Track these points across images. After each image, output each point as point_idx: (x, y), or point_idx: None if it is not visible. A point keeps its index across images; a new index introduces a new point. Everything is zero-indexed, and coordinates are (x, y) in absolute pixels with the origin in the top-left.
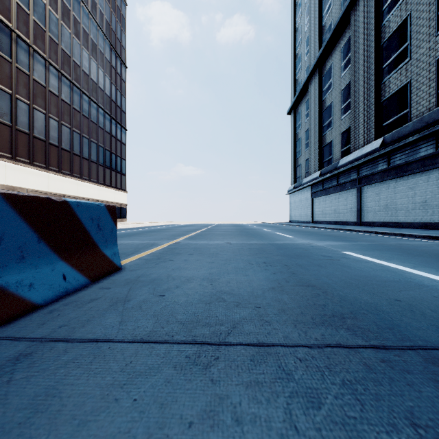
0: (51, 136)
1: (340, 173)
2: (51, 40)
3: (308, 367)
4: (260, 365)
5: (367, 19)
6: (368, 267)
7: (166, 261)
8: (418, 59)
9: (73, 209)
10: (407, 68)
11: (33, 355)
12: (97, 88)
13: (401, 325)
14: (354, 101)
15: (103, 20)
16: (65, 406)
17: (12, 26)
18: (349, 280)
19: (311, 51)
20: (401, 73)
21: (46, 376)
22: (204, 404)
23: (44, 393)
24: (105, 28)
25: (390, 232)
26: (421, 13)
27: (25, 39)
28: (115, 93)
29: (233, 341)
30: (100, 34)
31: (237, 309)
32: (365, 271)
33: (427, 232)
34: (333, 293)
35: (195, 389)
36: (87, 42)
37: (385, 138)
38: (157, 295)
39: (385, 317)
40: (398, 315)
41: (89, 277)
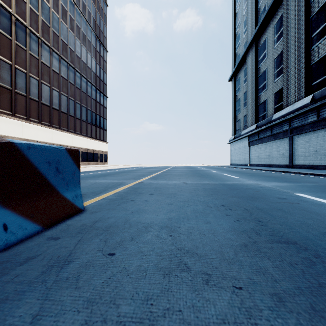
0: (54, 102)
1: (274, 125)
2: (54, 33)
3: None
4: None
5: None
6: None
7: (127, 202)
8: None
9: (22, 151)
10: None
11: None
12: (86, 67)
13: None
14: (286, 66)
15: (90, 17)
16: None
17: (27, 24)
18: None
19: (248, 29)
20: None
21: None
22: None
23: None
24: (92, 23)
25: (325, 173)
26: None
27: (36, 33)
28: (99, 70)
29: None
30: (88, 28)
31: (209, 292)
32: None
33: None
34: None
35: None
36: (79, 34)
37: (314, 95)
38: (105, 254)
39: None
40: None
41: (42, 223)
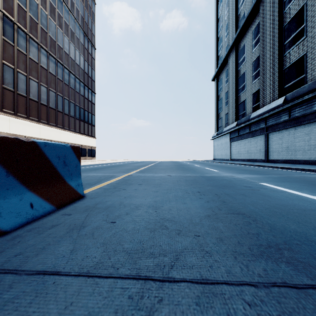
0: (42, 98)
1: (252, 123)
2: (42, 29)
3: None
4: (207, 311)
5: (272, 8)
6: (285, 197)
7: (120, 190)
8: (312, 36)
9: (41, 148)
10: (304, 43)
11: None
12: (74, 64)
13: None
14: (263, 70)
15: (78, 15)
16: None
17: (14, 20)
18: (273, 209)
19: (229, 33)
20: (299, 47)
21: None
22: None
23: None
24: (80, 21)
25: (292, 167)
26: (315, 1)
27: (24, 29)
28: (87, 67)
29: (177, 277)
30: (77, 25)
31: (179, 238)
32: (283, 200)
33: None
34: (262, 222)
35: None
36: (67, 31)
37: (286, 97)
38: (109, 222)
39: None
40: None
41: (55, 204)
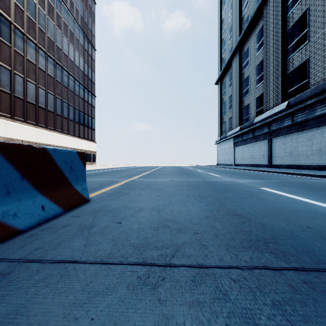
0: (40, 101)
1: (255, 128)
2: (40, 30)
3: (241, 288)
4: (200, 285)
5: (276, 12)
6: (281, 200)
7: (124, 195)
8: (314, 41)
9: (51, 154)
10: (307, 48)
11: (10, 275)
12: (73, 66)
13: (315, 249)
14: (266, 74)
15: (78, 15)
16: (31, 325)
17: (11, 20)
18: (267, 210)
19: (233, 36)
20: (302, 52)
21: (19, 295)
22: (152, 324)
23: (15, 311)
24: (80, 21)
25: (294, 172)
26: (317, 6)
27: (21, 29)
28: (87, 69)
29: (177, 263)
30: (76, 26)
31: (179, 234)
32: (279, 203)
33: (323, 173)
34: (256, 221)
35: (144, 308)
36: (66, 31)
37: (289, 102)
38: (116, 223)
39: (301, 242)
40: (311, 240)
41: (63, 207)
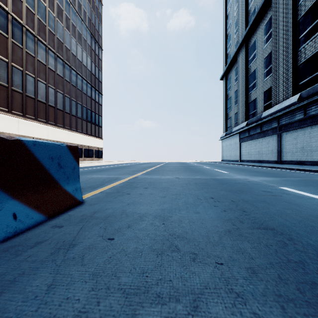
0: (50, 99)
1: (263, 122)
2: (50, 32)
3: None
4: None
5: (286, 1)
6: (316, 205)
7: (123, 195)
8: None
9: (29, 148)
10: None
11: None
12: (81, 65)
13: None
14: (275, 66)
15: (86, 16)
16: None
17: (23, 23)
18: (308, 222)
19: (239, 30)
20: (315, 41)
21: None
22: None
23: None
24: (87, 22)
25: (310, 169)
26: None
27: (32, 31)
28: (94, 69)
29: None
30: (84, 27)
31: (195, 266)
32: (316, 210)
33: None
34: (302, 242)
35: None
36: (75, 32)
37: (301, 94)
38: (105, 239)
39: None
40: None
41: (46, 213)
